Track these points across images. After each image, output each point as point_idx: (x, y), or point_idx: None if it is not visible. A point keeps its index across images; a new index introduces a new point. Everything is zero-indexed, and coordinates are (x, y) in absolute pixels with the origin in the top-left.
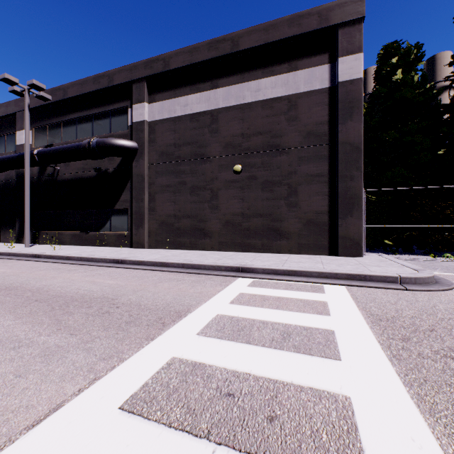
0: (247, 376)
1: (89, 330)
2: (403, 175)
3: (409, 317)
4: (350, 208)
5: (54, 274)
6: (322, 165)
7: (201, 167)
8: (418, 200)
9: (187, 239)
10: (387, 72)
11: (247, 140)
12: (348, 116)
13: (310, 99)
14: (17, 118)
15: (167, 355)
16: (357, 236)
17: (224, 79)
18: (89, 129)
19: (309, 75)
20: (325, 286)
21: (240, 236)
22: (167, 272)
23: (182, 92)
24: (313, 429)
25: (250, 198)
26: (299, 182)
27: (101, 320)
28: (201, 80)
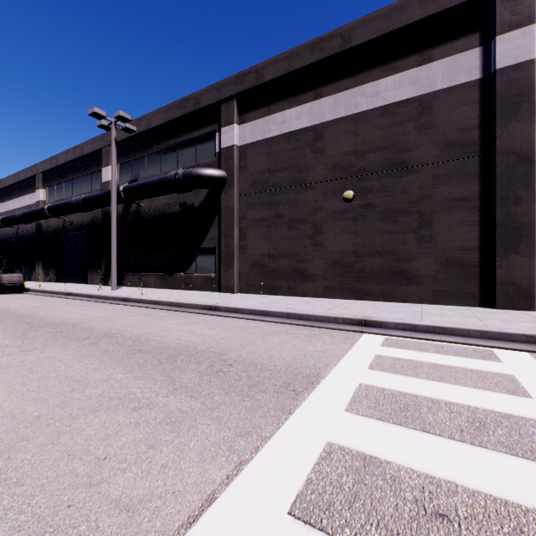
0: (452, 486)
1: (209, 392)
2: None
3: None
4: (515, 243)
5: (147, 320)
6: (469, 185)
7: (301, 196)
8: None
9: (284, 283)
10: None
11: (361, 159)
12: (512, 115)
13: (451, 98)
14: (103, 154)
15: (320, 439)
16: (526, 281)
17: (330, 86)
18: (173, 160)
19: (450, 66)
20: (497, 352)
21: (352, 280)
22: (269, 322)
23: (278, 107)
24: None
25: (365, 232)
26: (434, 209)
27: (218, 381)
28: (301, 90)
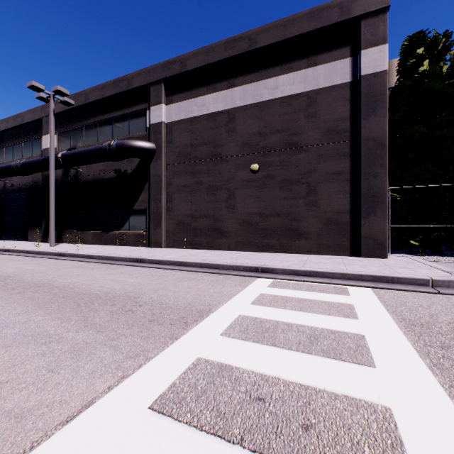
0: (276, 380)
1: (114, 327)
2: (430, 172)
3: (446, 323)
4: (374, 207)
5: (78, 272)
6: (343, 163)
7: (217, 167)
8: (447, 198)
9: (204, 239)
10: (412, 64)
11: (264, 139)
12: (371, 111)
13: (330, 95)
14: (43, 123)
15: (193, 355)
16: (381, 236)
17: (241, 78)
18: (109, 132)
19: (329, 70)
20: (350, 288)
21: (257, 236)
22: (185, 271)
23: (199, 92)
24: (354, 441)
25: (268, 198)
26: (318, 181)
27: (125, 318)
28: (217, 80)
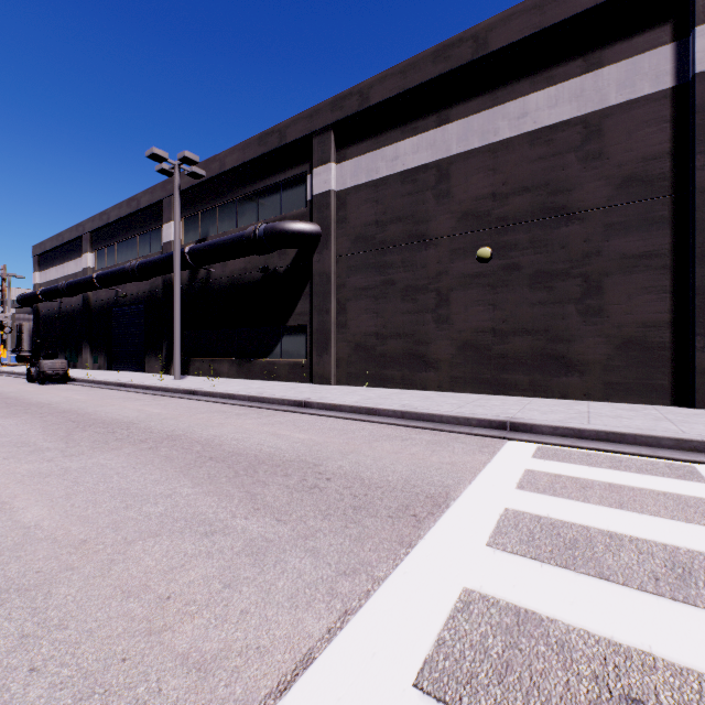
0: (648, 659)
1: (301, 515)
2: None
3: None
4: None
5: (220, 419)
6: (657, 236)
7: (419, 256)
8: None
9: (397, 371)
10: None
11: (501, 204)
12: None
13: (630, 116)
14: (164, 206)
15: (453, 583)
16: None
17: (460, 107)
18: (252, 212)
19: (628, 72)
20: (701, 469)
21: (489, 368)
22: (378, 423)
23: (389, 139)
24: None
25: (508, 303)
26: (605, 271)
27: (313, 501)
28: (419, 115)
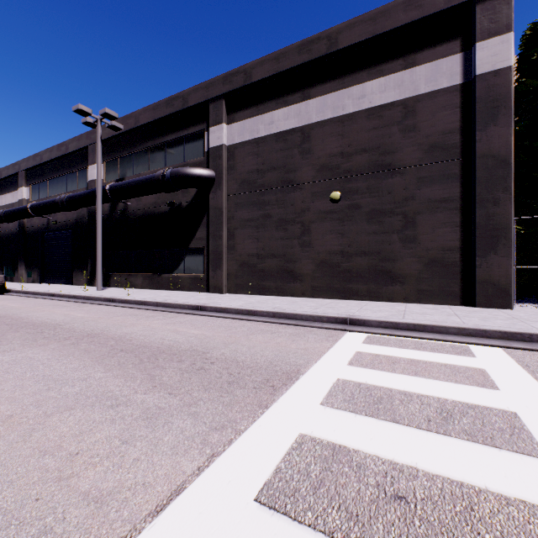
0: (413, 471)
1: (188, 389)
2: None
3: None
4: (494, 243)
5: (132, 320)
6: (451, 187)
7: (289, 196)
8: None
9: (272, 283)
10: None
11: (347, 160)
12: (491, 120)
13: (434, 102)
14: (88, 151)
15: (293, 431)
16: (504, 280)
17: (318, 87)
18: (161, 159)
19: (433, 70)
20: (472, 348)
21: (339, 280)
22: (255, 321)
23: (266, 108)
24: None
25: (352, 233)
26: (417, 210)
27: (199, 379)
28: (289, 91)
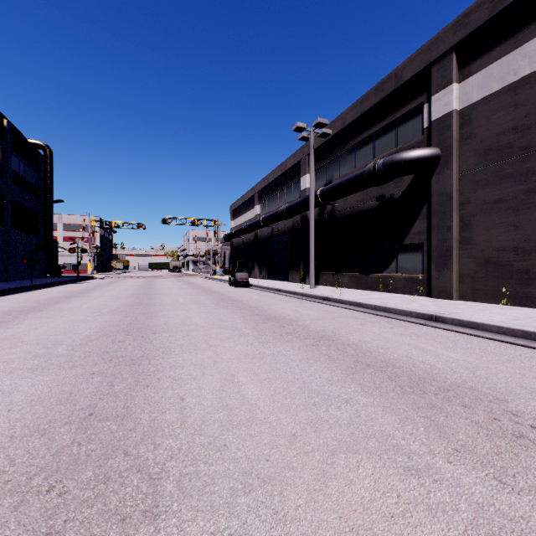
0: None
1: (533, 484)
2: None
3: None
4: None
5: (356, 324)
6: None
7: None
8: None
9: None
10: None
11: None
12: None
13: None
14: (301, 164)
15: None
16: None
17: None
18: (368, 152)
19: None
20: None
21: None
22: None
23: (533, 31)
24: None
25: None
26: None
27: (535, 461)
28: None
